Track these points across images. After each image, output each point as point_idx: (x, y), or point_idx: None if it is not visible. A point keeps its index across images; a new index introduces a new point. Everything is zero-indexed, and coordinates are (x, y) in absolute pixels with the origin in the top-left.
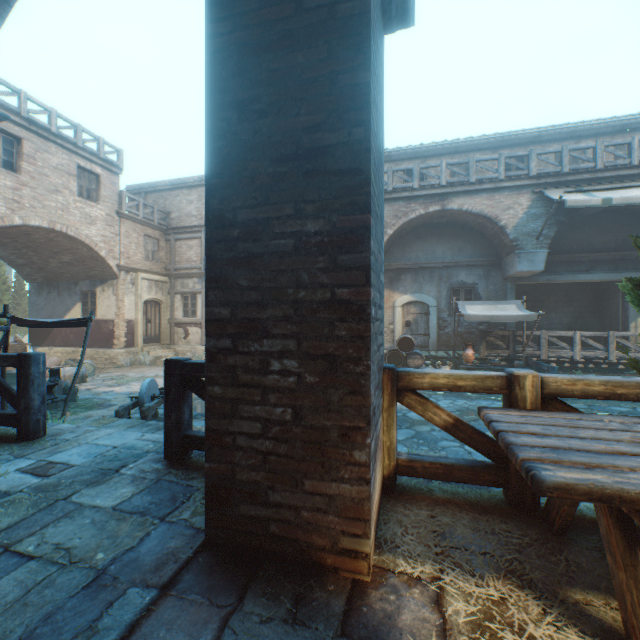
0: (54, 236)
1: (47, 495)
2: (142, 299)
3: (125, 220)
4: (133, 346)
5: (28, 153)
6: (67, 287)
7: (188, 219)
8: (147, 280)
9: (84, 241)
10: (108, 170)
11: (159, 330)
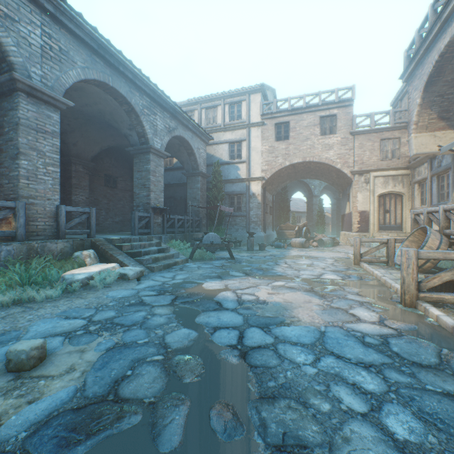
0: (314, 165)
1: None
2: (375, 194)
3: (358, 136)
4: (366, 231)
5: (292, 127)
6: (345, 193)
7: None
8: (381, 177)
9: (323, 162)
10: (342, 107)
11: (400, 219)
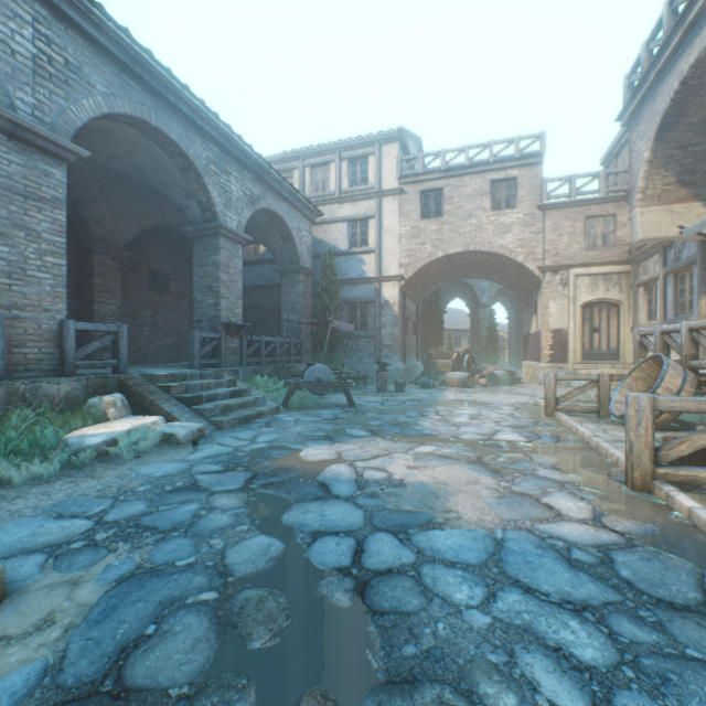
0: (481, 256)
1: None
2: (577, 302)
3: (550, 211)
4: (563, 361)
5: (447, 197)
6: (530, 301)
7: None
8: (586, 276)
9: (497, 253)
10: (526, 166)
11: (615, 343)
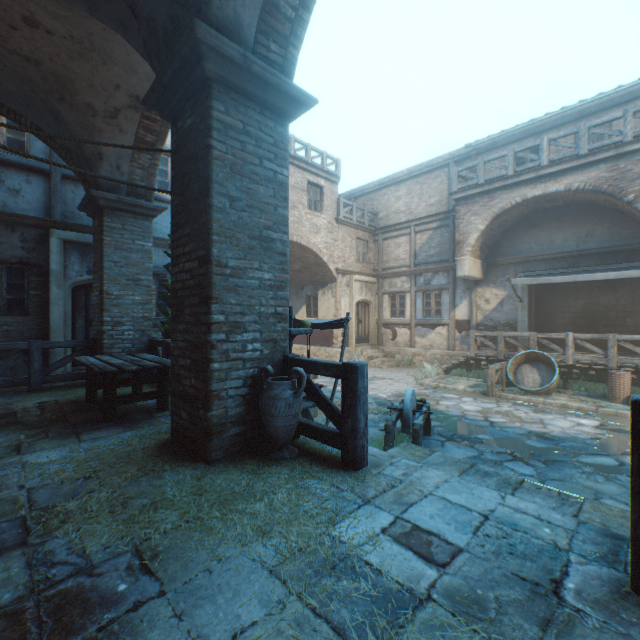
0: (290, 247)
1: (487, 633)
2: (354, 300)
3: (341, 226)
4: (347, 345)
5: None
6: (295, 292)
7: (395, 216)
8: (358, 282)
9: (312, 249)
10: (328, 181)
11: (367, 330)
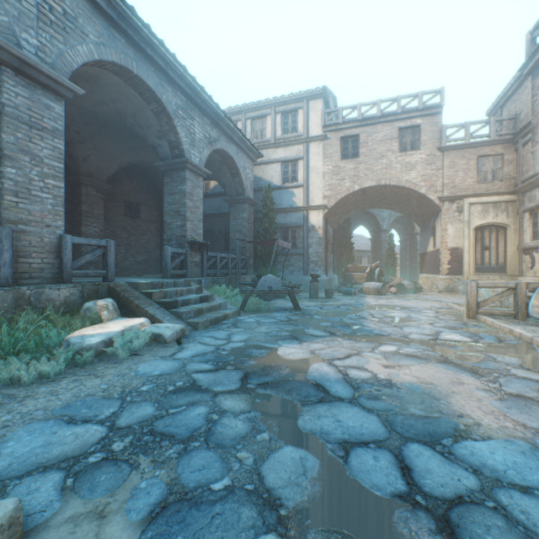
0: (390, 189)
1: None
2: (470, 226)
3: (448, 152)
4: (459, 274)
5: (362, 142)
6: (427, 226)
7: None
8: (478, 204)
9: (403, 186)
10: (427, 116)
11: (503, 258)
